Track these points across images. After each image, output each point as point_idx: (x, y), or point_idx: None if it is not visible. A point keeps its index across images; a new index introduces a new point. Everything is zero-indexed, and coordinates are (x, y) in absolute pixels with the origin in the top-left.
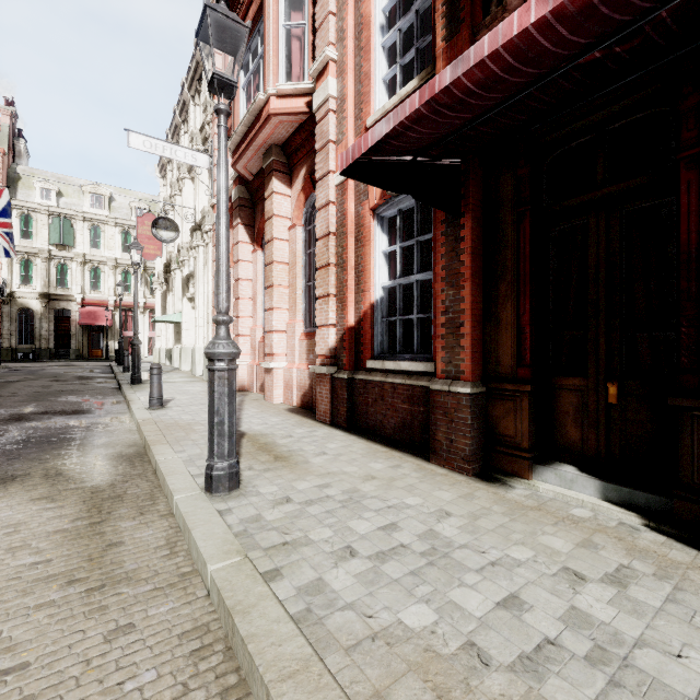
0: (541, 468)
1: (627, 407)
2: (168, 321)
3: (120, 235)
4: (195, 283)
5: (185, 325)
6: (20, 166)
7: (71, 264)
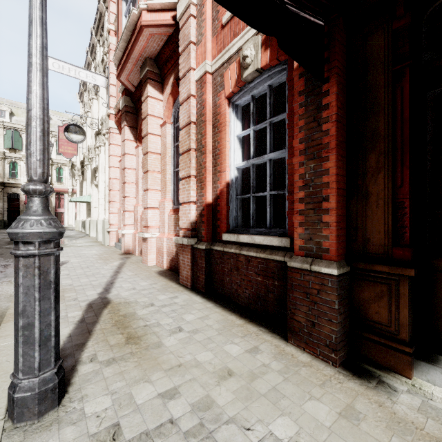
0: (427, 366)
1: None
2: (82, 201)
3: (55, 143)
4: (98, 173)
5: (93, 204)
6: None
7: (20, 162)
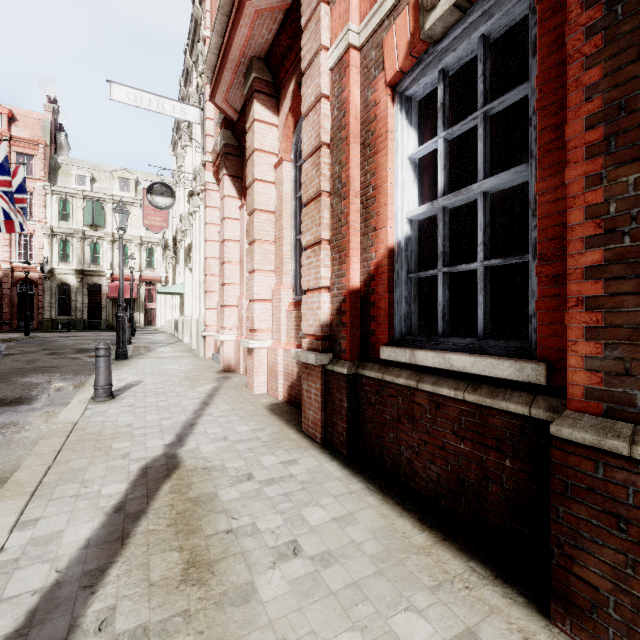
0: None
1: None
2: (174, 292)
3: None
4: (192, 252)
5: (187, 296)
6: (60, 157)
7: (102, 242)
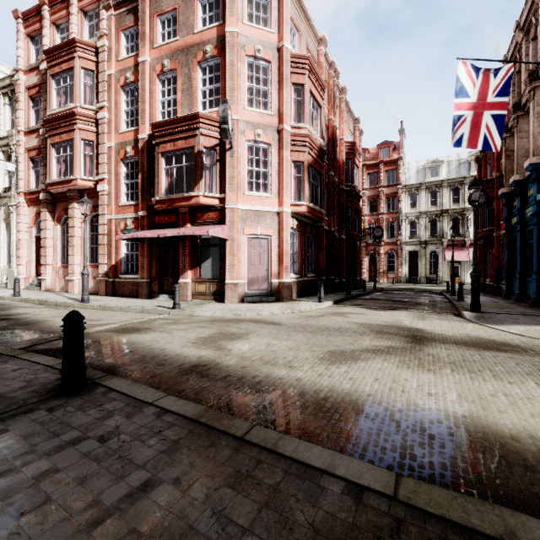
0: (160, 295)
1: (173, 282)
2: None
3: None
4: None
5: None
6: None
7: None
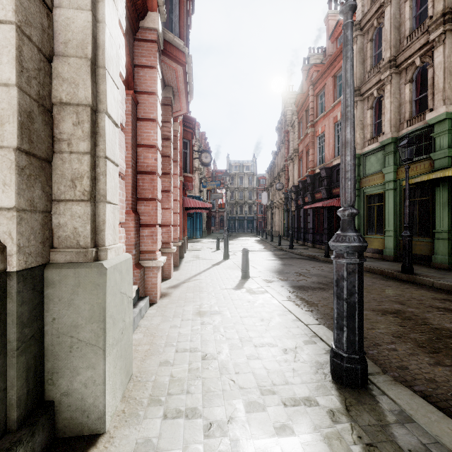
0: None
1: None
2: None
3: None
4: None
5: None
6: None
7: None
